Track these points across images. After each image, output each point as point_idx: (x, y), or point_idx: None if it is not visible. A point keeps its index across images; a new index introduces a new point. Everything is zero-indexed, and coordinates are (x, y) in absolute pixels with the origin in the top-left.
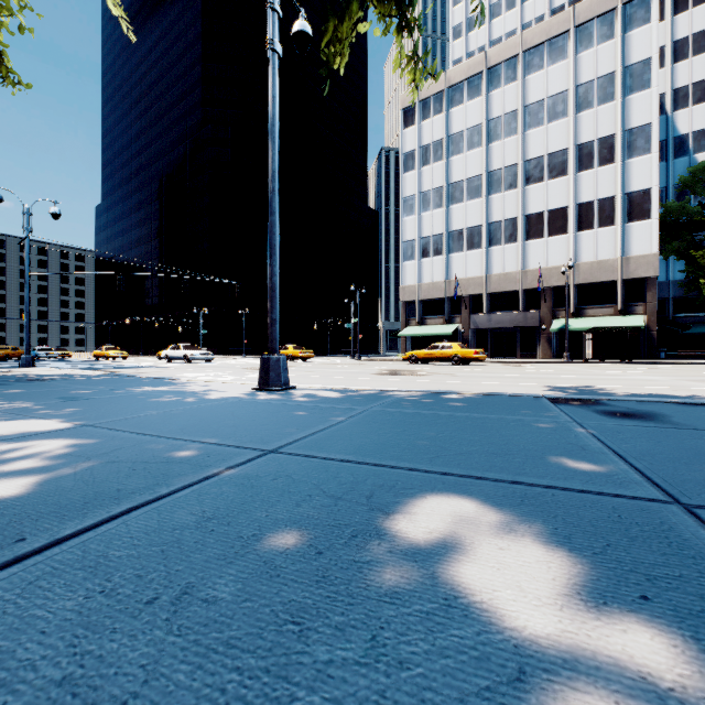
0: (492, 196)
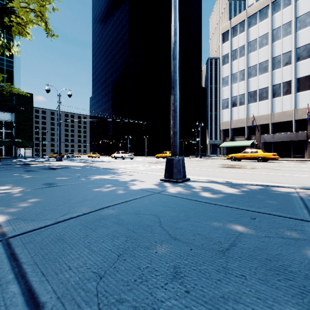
0: (275, 70)
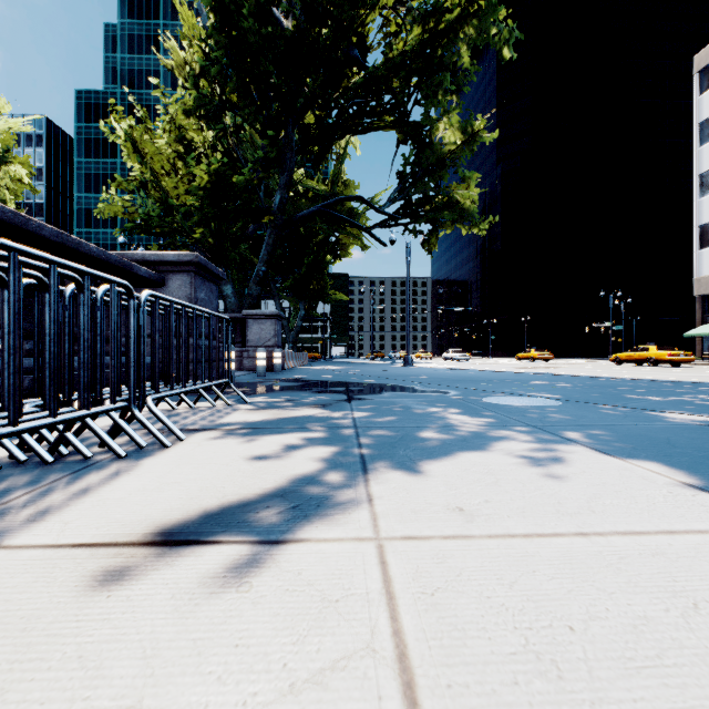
0: None
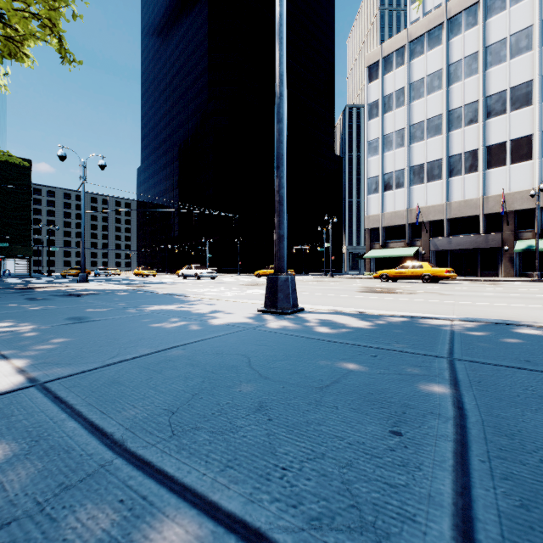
0: (452, 132)
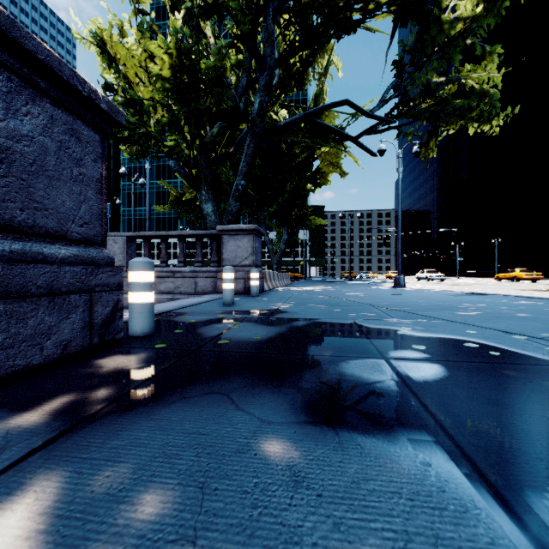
0: None
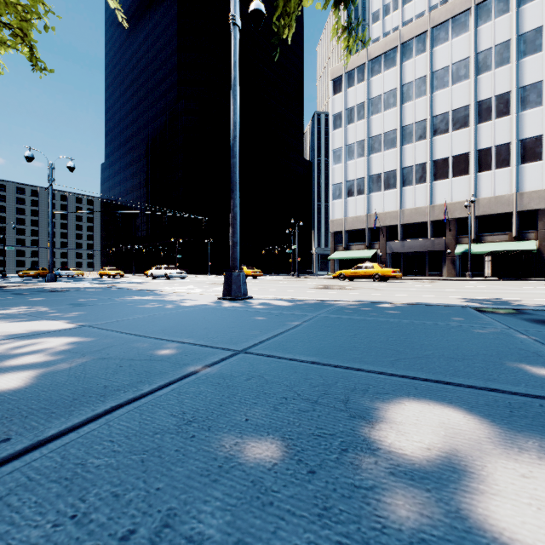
0: (405, 146)
